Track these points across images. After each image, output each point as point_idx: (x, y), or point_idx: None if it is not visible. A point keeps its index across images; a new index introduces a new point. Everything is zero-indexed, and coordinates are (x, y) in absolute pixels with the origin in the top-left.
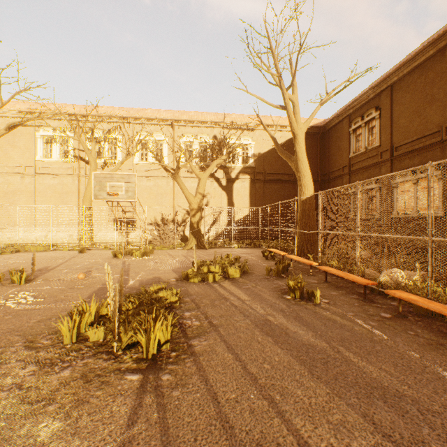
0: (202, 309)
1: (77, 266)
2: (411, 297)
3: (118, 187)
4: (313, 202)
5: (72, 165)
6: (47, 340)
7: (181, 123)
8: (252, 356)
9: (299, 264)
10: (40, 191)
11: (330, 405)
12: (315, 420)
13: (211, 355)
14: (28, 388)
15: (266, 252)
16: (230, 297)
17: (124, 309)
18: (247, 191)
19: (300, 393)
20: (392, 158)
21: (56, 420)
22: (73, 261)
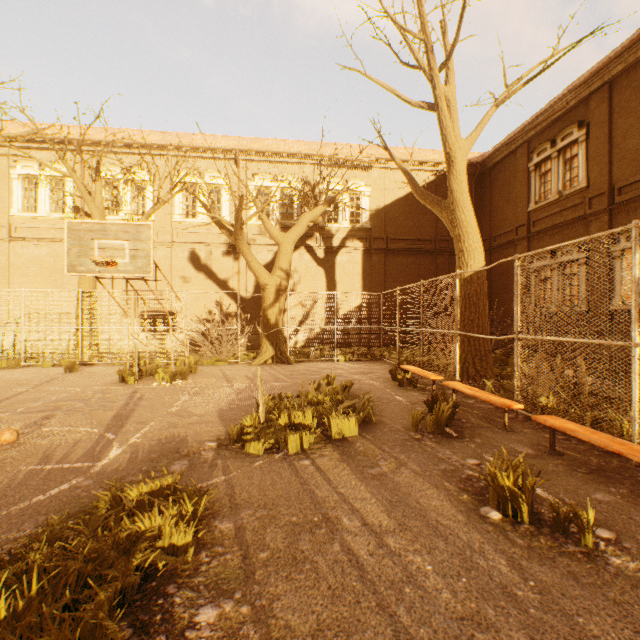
0: (259, 586)
1: (35, 403)
2: None
3: (116, 249)
4: (484, 282)
5: None
6: None
7: (250, 156)
8: None
9: (466, 398)
10: (18, 266)
11: None
12: None
13: None
14: None
15: (398, 372)
16: (342, 518)
17: None
18: (358, 268)
19: None
20: (613, 206)
21: None
22: (38, 391)
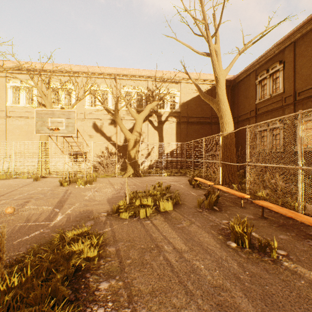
0: (127, 274)
1: (20, 195)
2: None
3: (59, 123)
4: (233, 138)
5: None
6: None
7: (122, 77)
8: None
9: (224, 193)
10: (10, 130)
11: None
12: None
13: None
14: None
15: (192, 181)
16: (164, 246)
17: (3, 287)
18: (174, 131)
19: None
20: (295, 101)
21: None
22: (21, 189)
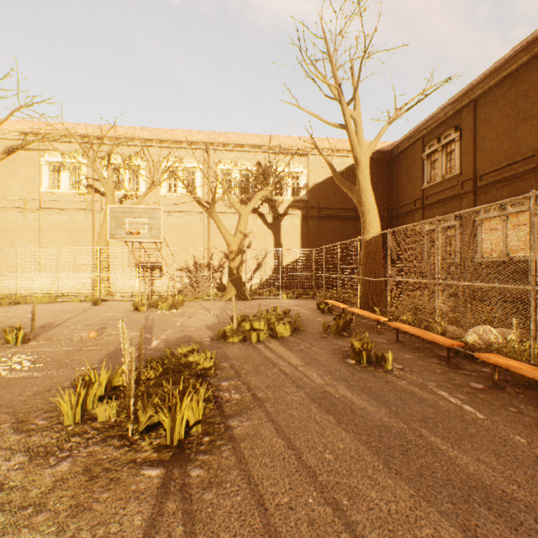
0: (244, 378)
1: (89, 322)
2: (511, 363)
3: (139, 224)
4: (379, 243)
5: (85, 198)
6: (42, 420)
7: (217, 146)
8: (309, 442)
9: (363, 319)
10: (46, 229)
11: (415, 513)
12: (397, 537)
13: (255, 441)
14: (11, 489)
15: (322, 304)
16: (279, 362)
17: (144, 378)
18: (298, 230)
19: (375, 496)
20: (476, 189)
21: (45, 537)
22: (85, 315)
